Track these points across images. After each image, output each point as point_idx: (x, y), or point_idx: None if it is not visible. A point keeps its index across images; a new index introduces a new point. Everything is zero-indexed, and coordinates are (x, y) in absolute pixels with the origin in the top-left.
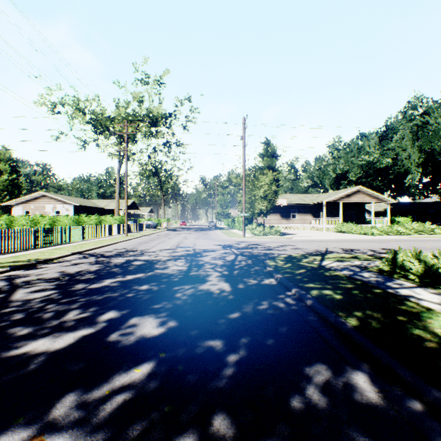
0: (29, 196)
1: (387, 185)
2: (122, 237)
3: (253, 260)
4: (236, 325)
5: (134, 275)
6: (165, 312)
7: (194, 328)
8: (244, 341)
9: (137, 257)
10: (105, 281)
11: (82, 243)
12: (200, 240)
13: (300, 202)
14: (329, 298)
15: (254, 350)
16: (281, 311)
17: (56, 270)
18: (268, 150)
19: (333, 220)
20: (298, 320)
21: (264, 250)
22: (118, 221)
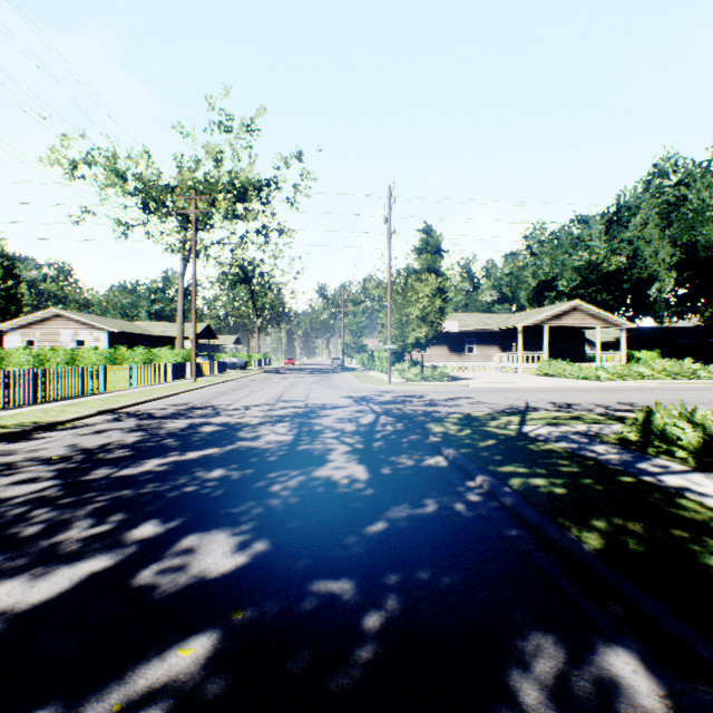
0: (33, 316)
1: (619, 300)
2: (187, 384)
3: (405, 423)
4: (378, 548)
5: (200, 451)
6: (248, 522)
7: (302, 555)
8: (396, 582)
9: (209, 418)
10: (148, 462)
11: (117, 395)
12: (316, 388)
13: (481, 326)
14: (543, 493)
15: (414, 601)
16: (460, 519)
17: (64, 442)
18: (428, 242)
19: (534, 355)
20: (492, 537)
21: (424, 406)
22: (182, 358)
